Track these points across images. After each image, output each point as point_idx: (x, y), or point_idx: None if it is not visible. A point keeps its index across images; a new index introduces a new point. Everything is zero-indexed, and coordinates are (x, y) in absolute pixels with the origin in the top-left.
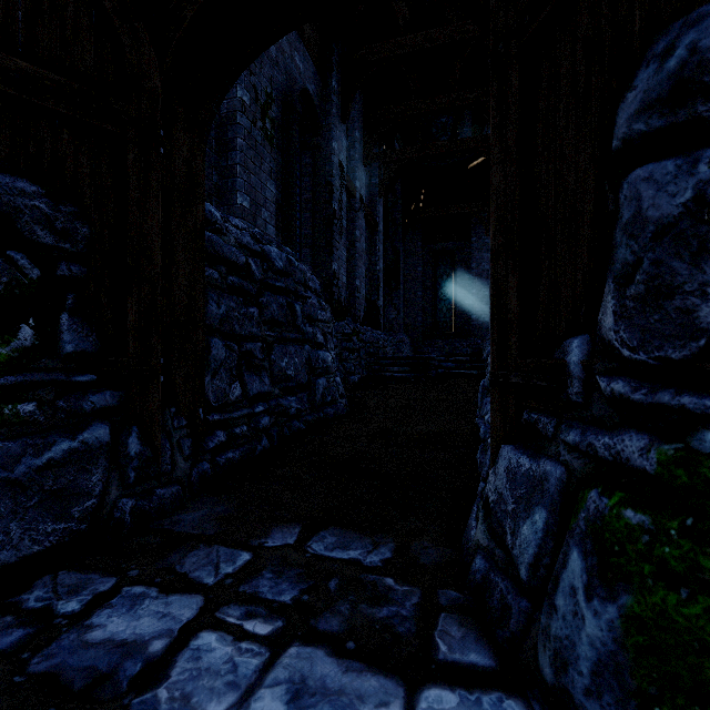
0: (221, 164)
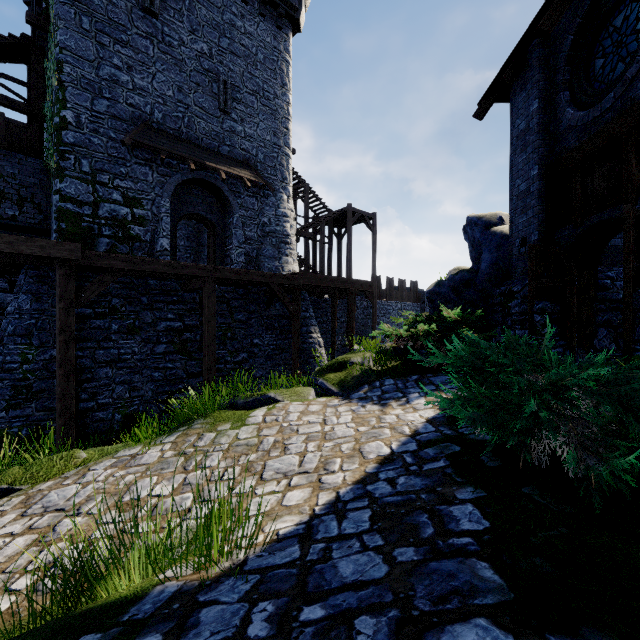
0: None
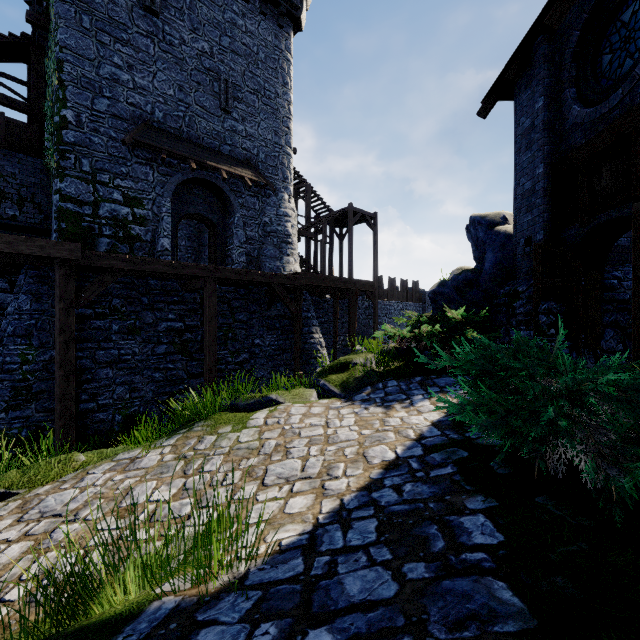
0: None
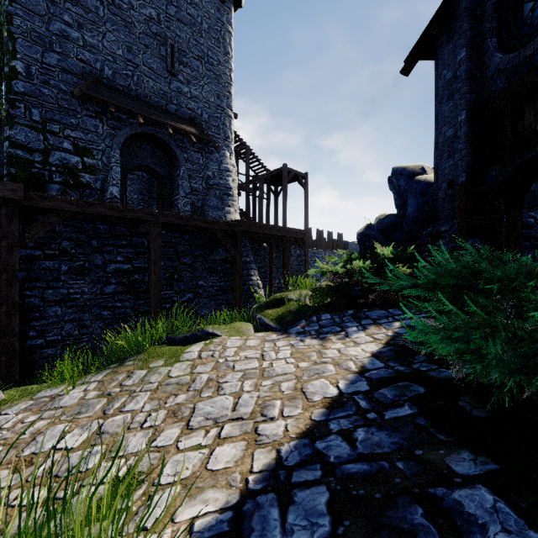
0: None
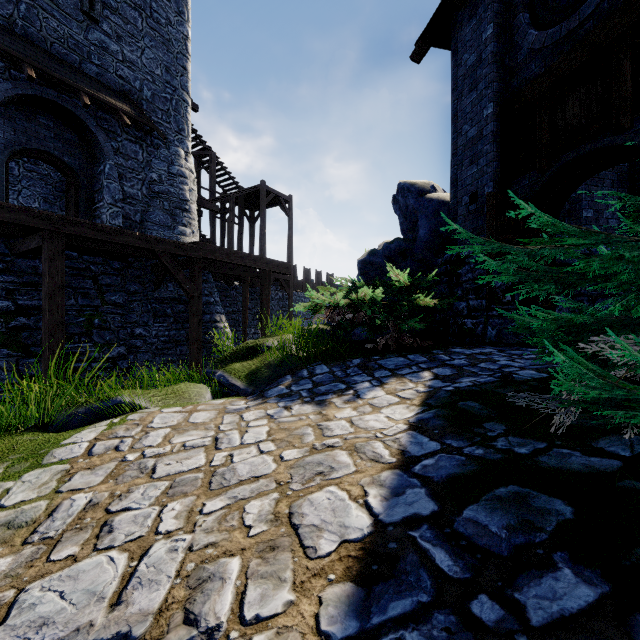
0: (571, 196)
